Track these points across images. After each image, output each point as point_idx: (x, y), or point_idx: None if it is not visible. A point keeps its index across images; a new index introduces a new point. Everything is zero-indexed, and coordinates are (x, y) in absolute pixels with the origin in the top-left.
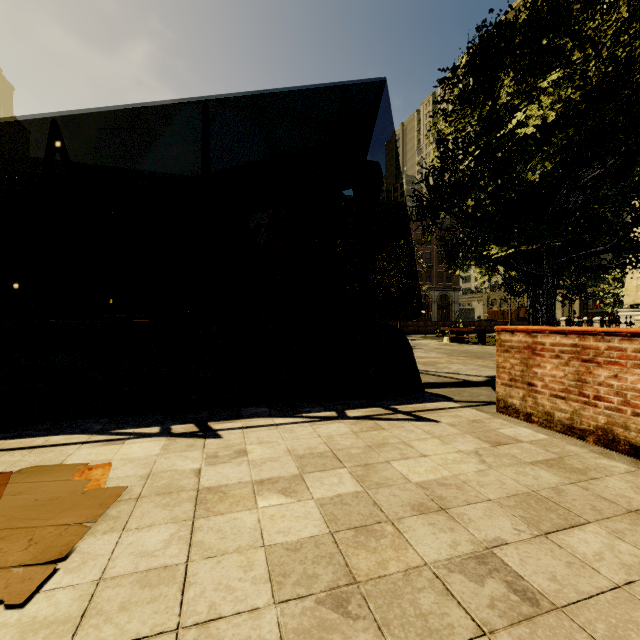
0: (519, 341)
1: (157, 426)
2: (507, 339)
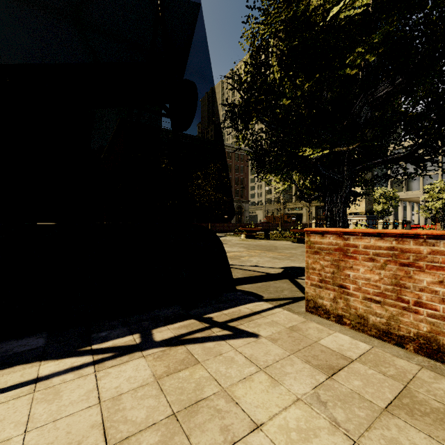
0: (330, 243)
1: None
2: (317, 241)
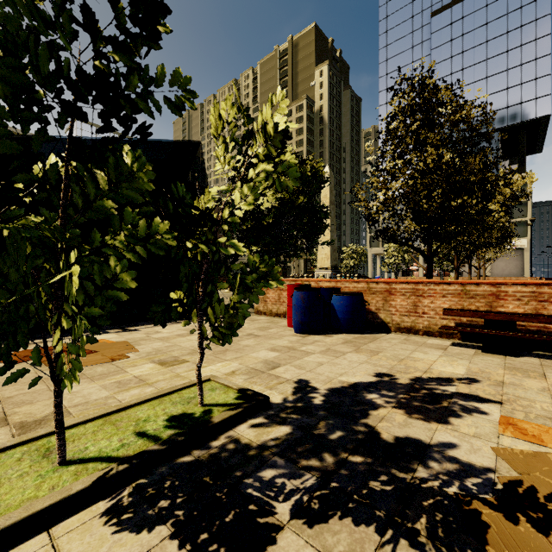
0: None
1: None
2: None
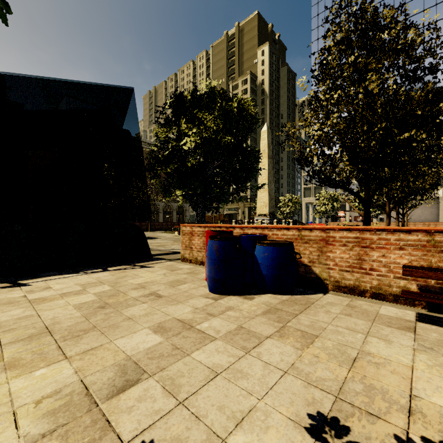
0: (188, 230)
1: None
2: (184, 230)
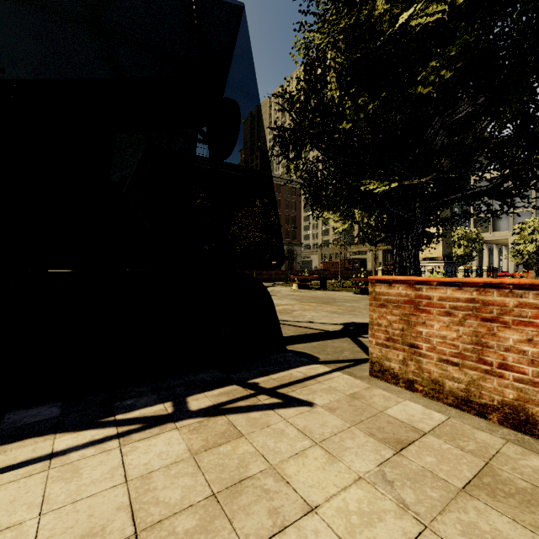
0: (398, 294)
1: None
2: (383, 292)
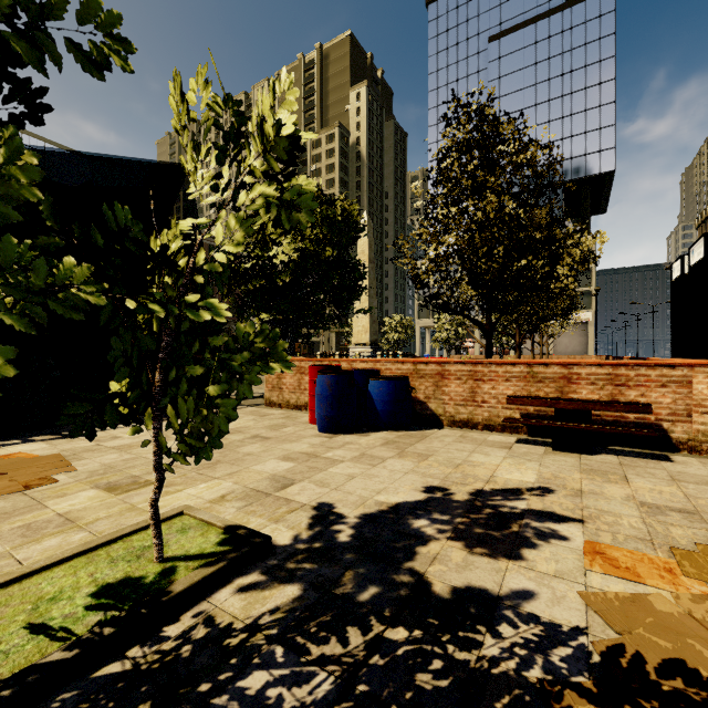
0: None
1: (13, 440)
2: None
